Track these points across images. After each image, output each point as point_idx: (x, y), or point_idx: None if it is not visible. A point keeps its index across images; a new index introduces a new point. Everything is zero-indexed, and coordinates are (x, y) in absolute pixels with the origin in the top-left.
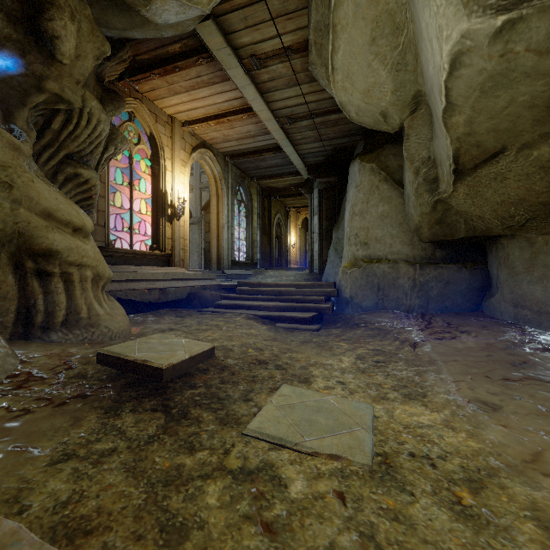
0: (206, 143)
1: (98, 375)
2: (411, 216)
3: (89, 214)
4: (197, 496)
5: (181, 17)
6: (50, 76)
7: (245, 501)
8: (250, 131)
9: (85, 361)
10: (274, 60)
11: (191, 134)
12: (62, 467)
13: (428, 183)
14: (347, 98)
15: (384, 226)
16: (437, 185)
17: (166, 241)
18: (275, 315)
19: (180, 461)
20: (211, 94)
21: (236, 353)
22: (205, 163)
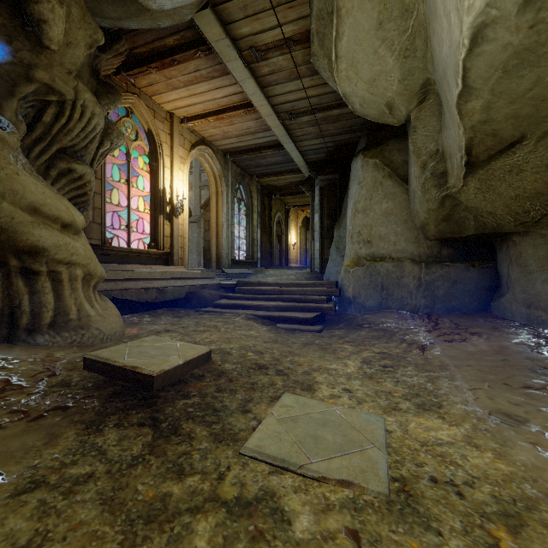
0: (206, 140)
1: (83, 382)
2: (416, 212)
3: (84, 211)
4: (183, 537)
5: (177, 2)
6: (39, 65)
7: (241, 544)
8: (250, 128)
9: (71, 366)
10: (275, 52)
11: (190, 131)
12: (26, 499)
13: (436, 178)
14: (351, 88)
15: (388, 223)
16: (446, 179)
17: (164, 239)
18: (275, 316)
19: (166, 489)
20: (210, 89)
21: (235, 357)
22: (205, 161)
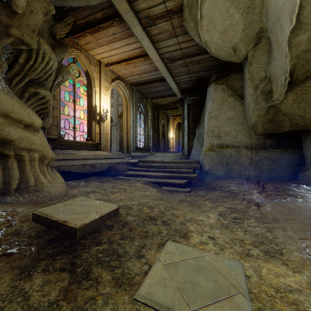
0: (120, 77)
1: (29, 232)
2: (250, 117)
3: (47, 118)
4: None
5: None
6: (13, 25)
7: None
8: (146, 69)
9: (24, 219)
10: (161, 20)
11: (111, 71)
12: None
13: (264, 94)
14: (210, 38)
15: (231, 125)
16: (271, 95)
17: (95, 135)
18: (161, 181)
19: None
20: (122, 46)
21: (135, 211)
22: (120, 89)
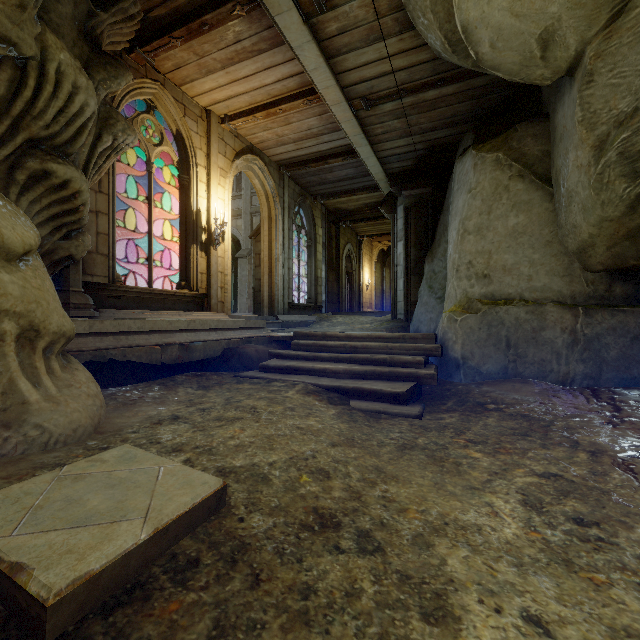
0: (254, 147)
1: None
2: (572, 227)
3: (79, 236)
4: None
5: None
6: None
7: None
8: (312, 128)
9: None
10: None
11: (233, 134)
12: None
13: (628, 160)
14: (480, 11)
15: (518, 248)
16: None
17: (198, 276)
18: (348, 387)
19: None
20: (257, 71)
21: (275, 490)
22: (254, 175)
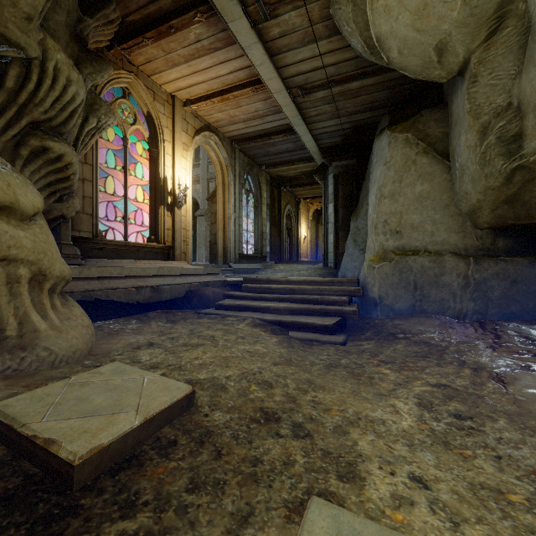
0: (211, 126)
1: None
2: (465, 194)
3: (69, 199)
4: None
5: None
6: None
7: None
8: (258, 110)
9: None
10: (286, 5)
11: (194, 115)
12: None
13: (504, 143)
14: (389, 26)
15: (423, 209)
16: (519, 144)
17: (165, 232)
18: (287, 321)
19: None
20: (214, 65)
21: (231, 396)
22: (210, 148)
